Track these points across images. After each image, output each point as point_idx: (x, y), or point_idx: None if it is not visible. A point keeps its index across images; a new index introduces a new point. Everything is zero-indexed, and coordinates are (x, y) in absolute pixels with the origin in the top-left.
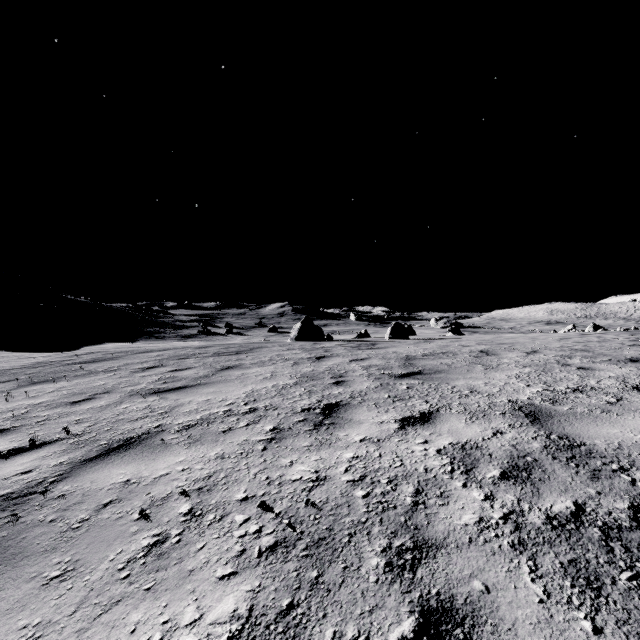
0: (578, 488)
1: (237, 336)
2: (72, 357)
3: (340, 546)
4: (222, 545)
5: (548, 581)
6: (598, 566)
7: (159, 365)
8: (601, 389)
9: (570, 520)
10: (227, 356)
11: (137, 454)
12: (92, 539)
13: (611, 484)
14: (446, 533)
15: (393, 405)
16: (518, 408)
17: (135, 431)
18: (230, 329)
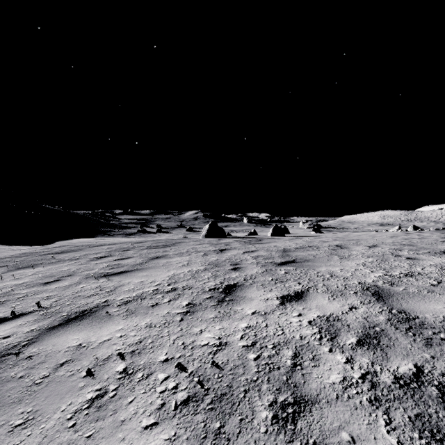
0: (416, 353)
1: (164, 234)
2: (47, 249)
3: (237, 401)
4: (147, 399)
5: (400, 433)
6: (438, 420)
7: (108, 255)
8: (425, 274)
9: (413, 380)
10: (157, 249)
11: (88, 323)
12: (49, 393)
13: (441, 350)
14: (318, 390)
15: (275, 286)
16: (366, 288)
17: (88, 305)
18: (160, 229)
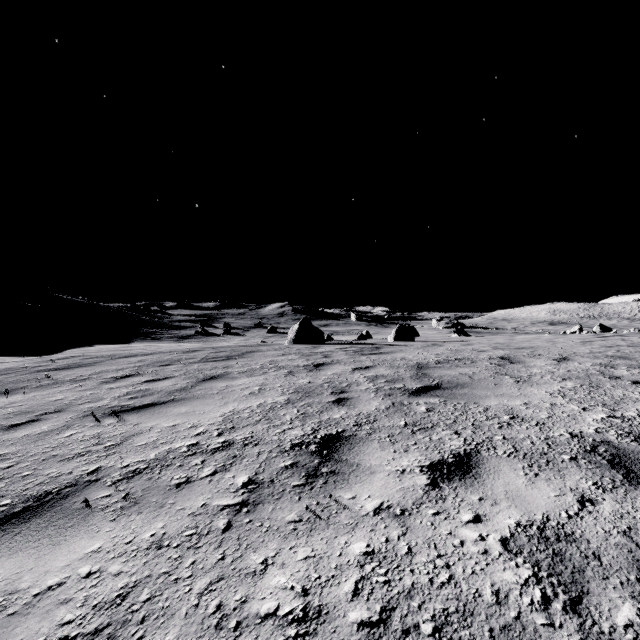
0: None
1: (235, 337)
2: (46, 362)
3: None
4: None
5: None
6: None
7: (135, 373)
8: None
9: None
10: (215, 362)
11: (37, 530)
12: None
13: None
14: None
15: (413, 439)
16: (591, 449)
17: (59, 480)
18: (228, 330)
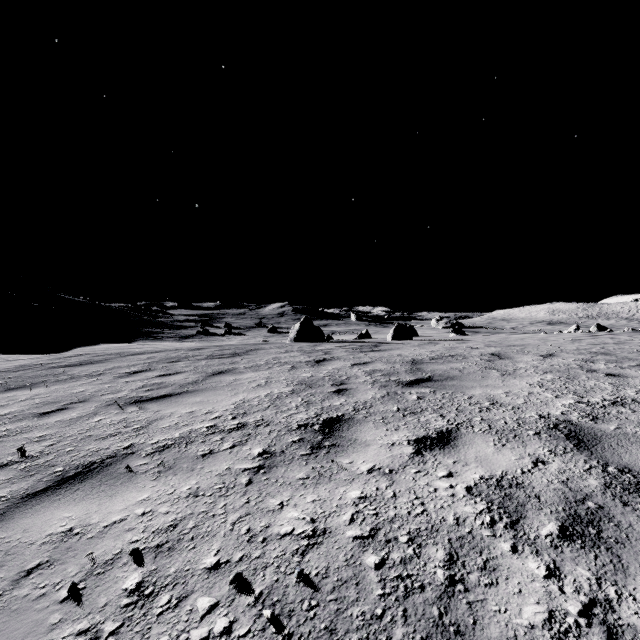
0: None
1: (236, 336)
2: (59, 359)
3: None
4: None
5: None
6: None
7: (147, 369)
8: None
9: None
10: (221, 359)
11: (93, 487)
12: None
13: None
14: None
15: (404, 420)
16: (554, 426)
17: (100, 453)
18: (229, 329)
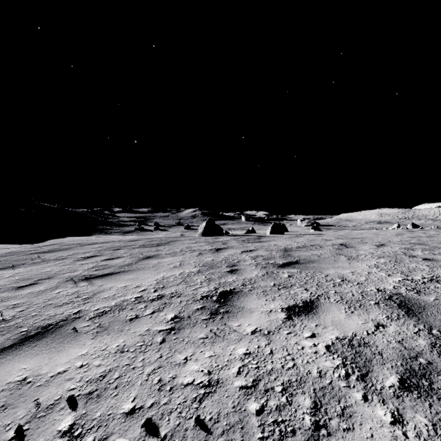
0: None
1: (162, 232)
2: (36, 248)
3: None
4: None
5: None
6: None
7: (97, 255)
8: None
9: None
10: (149, 248)
11: (47, 344)
12: None
13: None
14: None
15: (278, 293)
16: (388, 298)
17: (56, 317)
18: (157, 227)
